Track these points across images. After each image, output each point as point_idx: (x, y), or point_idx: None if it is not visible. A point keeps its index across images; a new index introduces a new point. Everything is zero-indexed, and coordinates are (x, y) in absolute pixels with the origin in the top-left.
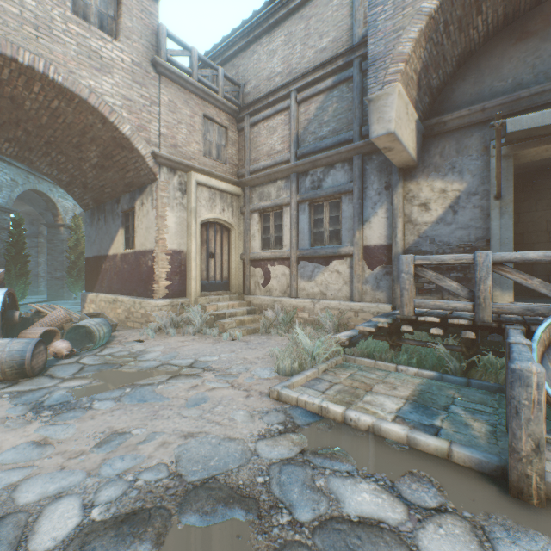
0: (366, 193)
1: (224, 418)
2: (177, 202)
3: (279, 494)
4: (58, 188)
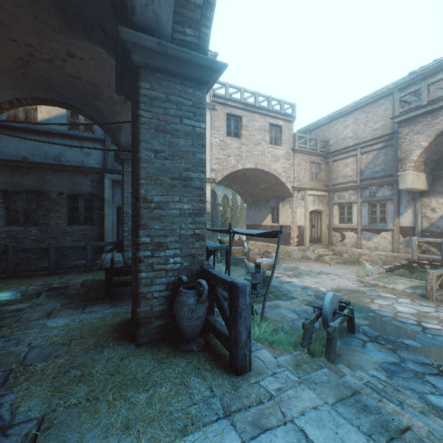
0: (400, 201)
1: (344, 283)
2: (300, 204)
3: (366, 292)
4: (217, 186)
